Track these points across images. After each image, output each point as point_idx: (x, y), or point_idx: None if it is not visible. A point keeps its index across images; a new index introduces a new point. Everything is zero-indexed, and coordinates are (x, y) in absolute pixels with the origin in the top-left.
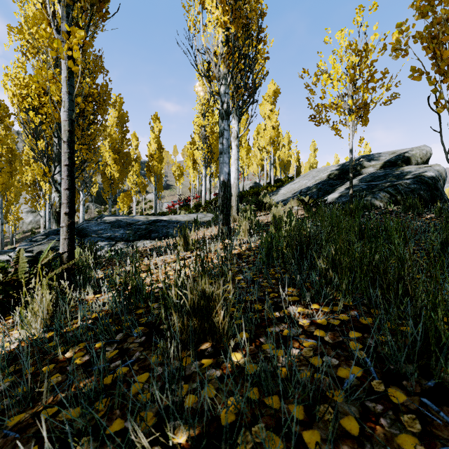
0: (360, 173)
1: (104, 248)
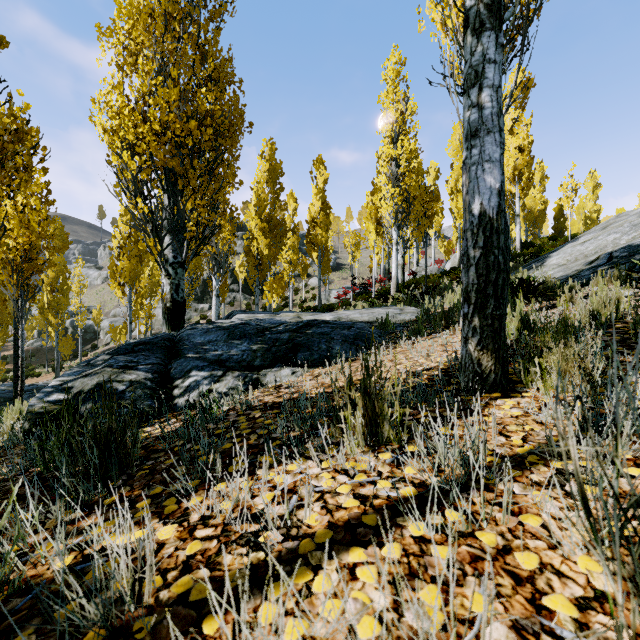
0: None
1: (199, 386)
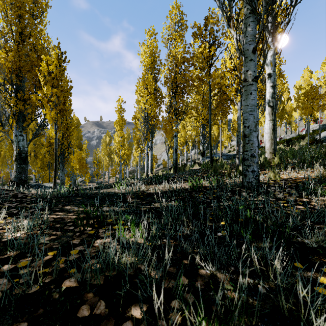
0: None
1: None
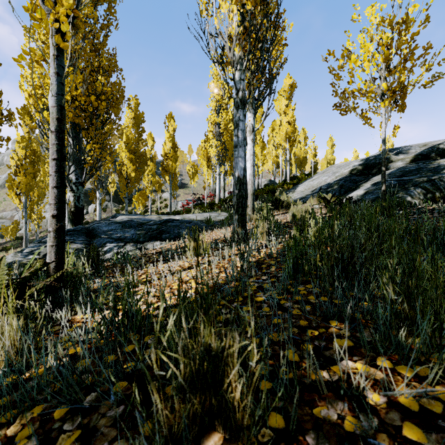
0: (387, 168)
1: (113, 250)
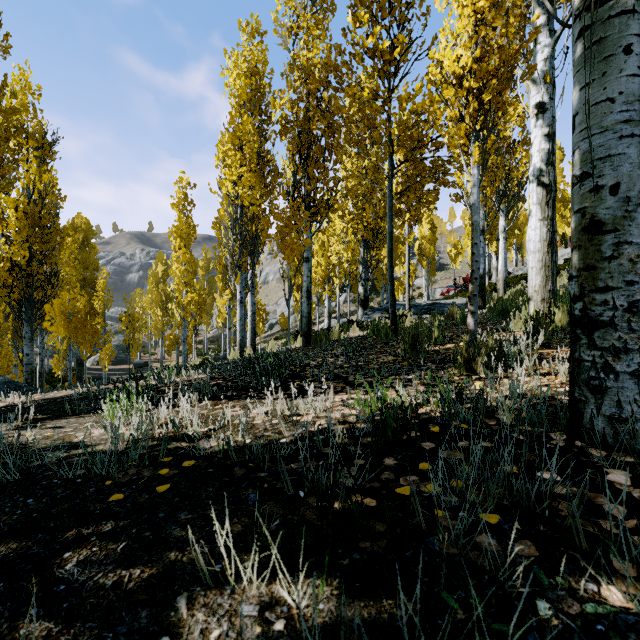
0: None
1: None
